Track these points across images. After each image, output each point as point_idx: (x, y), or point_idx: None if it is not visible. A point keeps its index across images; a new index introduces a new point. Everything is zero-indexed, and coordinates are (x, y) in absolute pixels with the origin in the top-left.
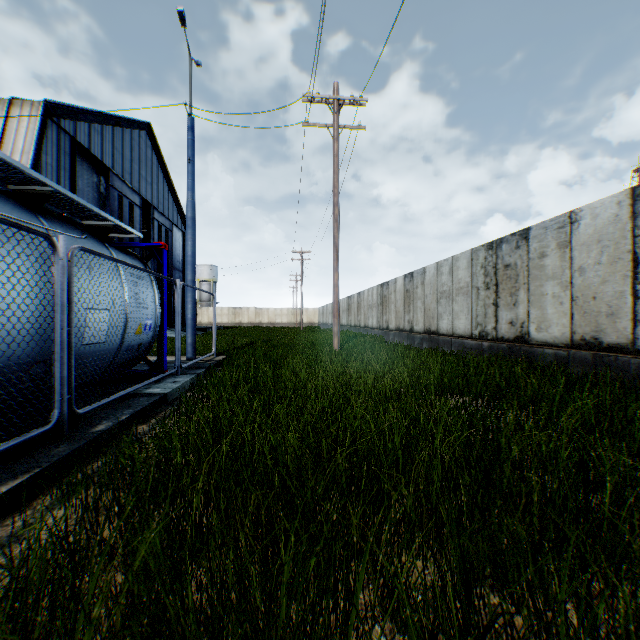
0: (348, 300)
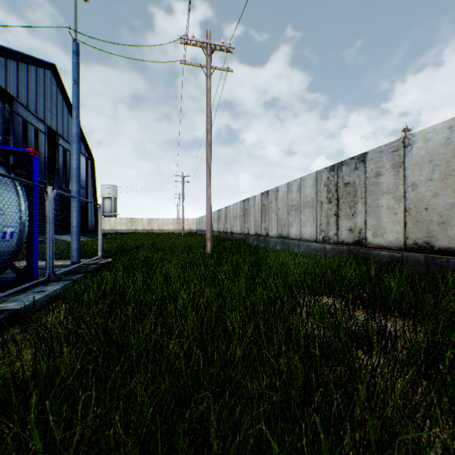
0: (218, 212)
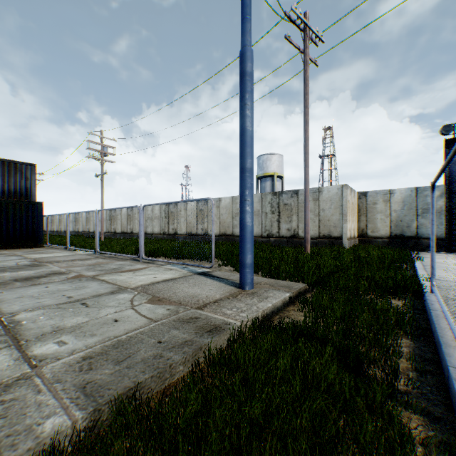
0: None
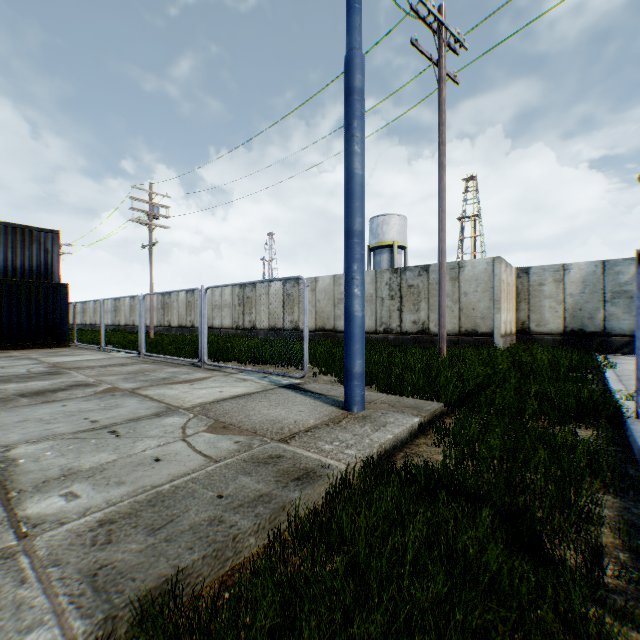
0: None
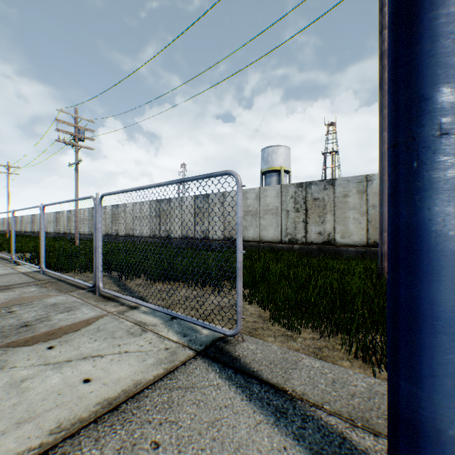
0: (16, 218)
